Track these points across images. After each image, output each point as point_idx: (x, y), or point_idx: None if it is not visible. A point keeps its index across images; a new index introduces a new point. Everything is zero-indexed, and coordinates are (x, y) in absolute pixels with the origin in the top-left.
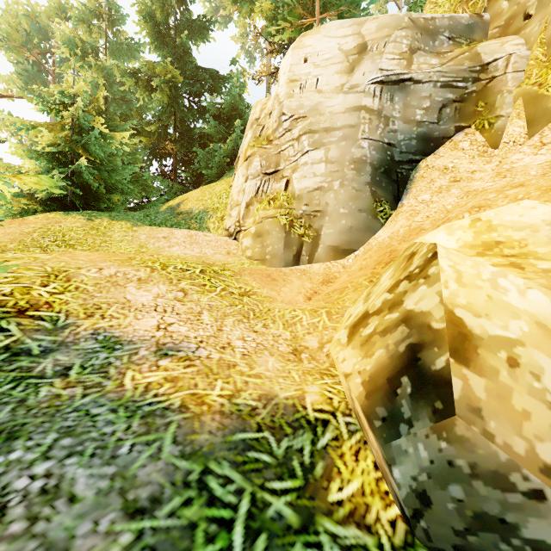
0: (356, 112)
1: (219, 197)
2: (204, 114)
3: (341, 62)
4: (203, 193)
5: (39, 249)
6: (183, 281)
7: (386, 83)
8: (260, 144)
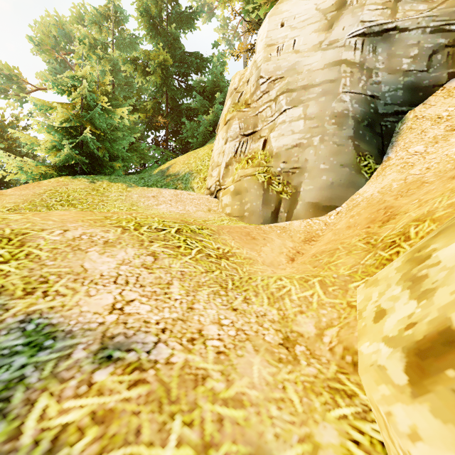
0: (336, 66)
1: (202, 160)
2: (191, 92)
3: (318, 21)
4: (189, 157)
5: (45, 208)
6: (156, 242)
7: (367, 34)
8: (238, 109)
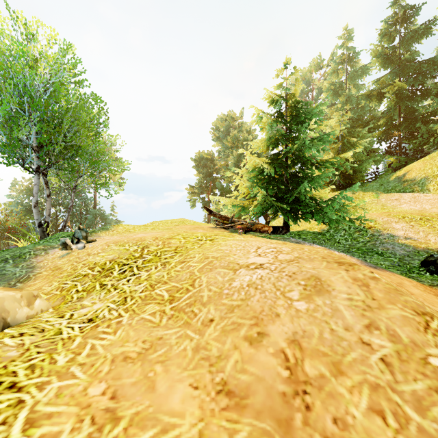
0: None
1: None
2: (426, 95)
3: None
4: (424, 164)
5: None
6: (411, 222)
7: None
8: None
